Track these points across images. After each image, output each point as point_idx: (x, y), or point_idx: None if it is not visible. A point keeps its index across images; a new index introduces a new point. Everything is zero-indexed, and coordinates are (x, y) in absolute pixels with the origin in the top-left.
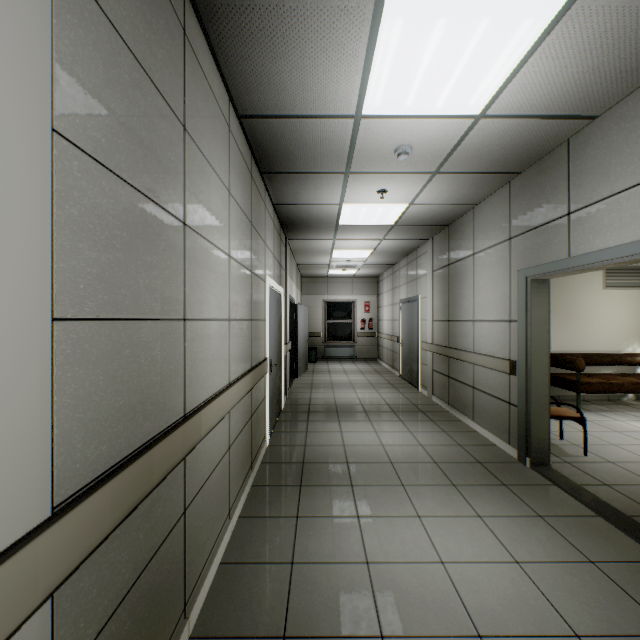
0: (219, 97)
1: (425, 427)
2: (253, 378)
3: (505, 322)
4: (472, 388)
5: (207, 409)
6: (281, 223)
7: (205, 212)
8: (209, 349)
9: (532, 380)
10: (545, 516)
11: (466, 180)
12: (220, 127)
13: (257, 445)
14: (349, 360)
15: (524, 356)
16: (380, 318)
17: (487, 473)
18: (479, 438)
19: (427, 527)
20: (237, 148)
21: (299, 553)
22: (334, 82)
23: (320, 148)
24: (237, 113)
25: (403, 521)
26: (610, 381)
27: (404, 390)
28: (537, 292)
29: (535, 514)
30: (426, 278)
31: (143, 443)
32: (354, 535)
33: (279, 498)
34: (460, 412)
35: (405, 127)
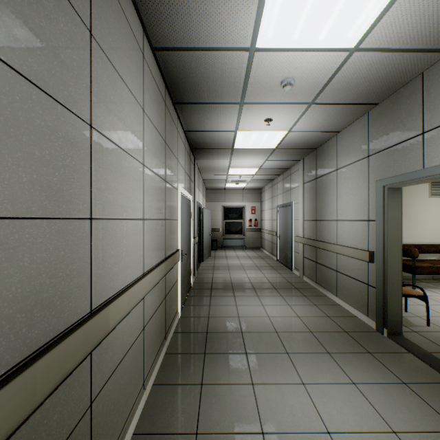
0: (133, 24)
1: (300, 301)
2: (166, 267)
3: (364, 221)
4: (335, 271)
5: (116, 302)
6: (191, 147)
7: (117, 121)
8: (121, 245)
9: (388, 267)
10: (408, 383)
11: (334, 110)
12: (134, 51)
13: (170, 319)
14: (240, 248)
15: (381, 248)
16: (262, 218)
17: (353, 342)
18: (342, 310)
19: (311, 395)
20: (151, 76)
21: (203, 423)
22: (233, 13)
23: (220, 80)
24: (151, 46)
25: (290, 388)
26: (437, 265)
27: (281, 271)
28: (392, 197)
29: (400, 381)
30: (298, 189)
31: (27, 355)
32: (250, 403)
33: (187, 366)
34: (325, 289)
35: (291, 60)
